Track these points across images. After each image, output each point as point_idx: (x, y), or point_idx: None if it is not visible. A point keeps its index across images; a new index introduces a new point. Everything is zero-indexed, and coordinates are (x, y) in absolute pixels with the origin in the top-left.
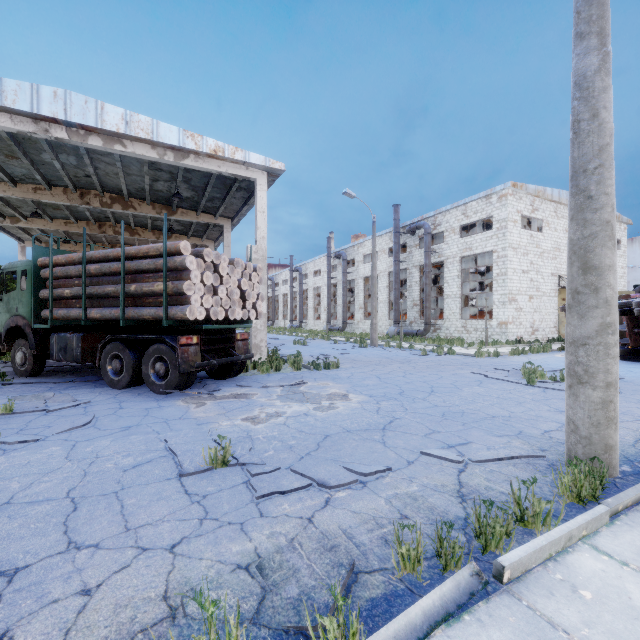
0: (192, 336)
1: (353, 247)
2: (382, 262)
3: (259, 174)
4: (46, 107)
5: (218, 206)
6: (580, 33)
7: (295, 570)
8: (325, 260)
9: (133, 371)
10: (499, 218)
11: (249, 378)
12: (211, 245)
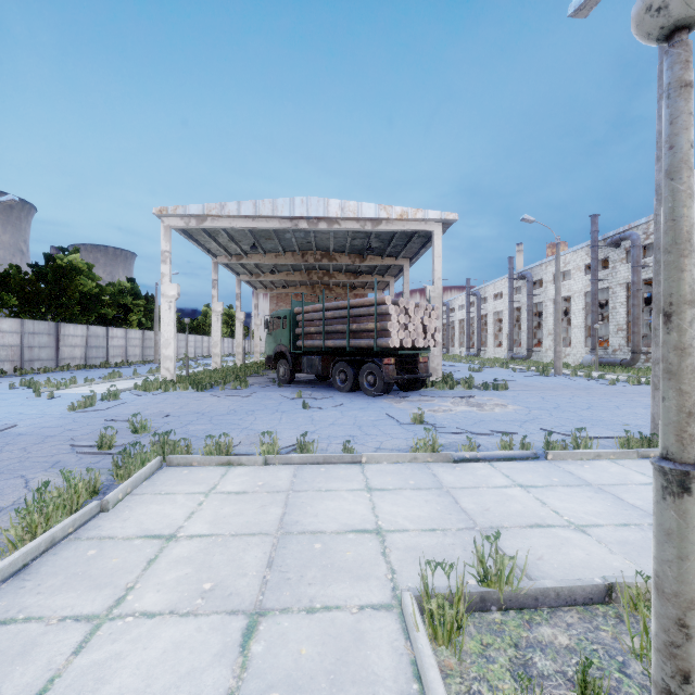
0: (391, 358)
1: (540, 266)
2: (576, 281)
3: (436, 226)
4: (297, 211)
5: (399, 250)
6: (657, 156)
7: (455, 446)
8: (507, 282)
9: (353, 381)
10: None
11: (428, 392)
12: (391, 281)
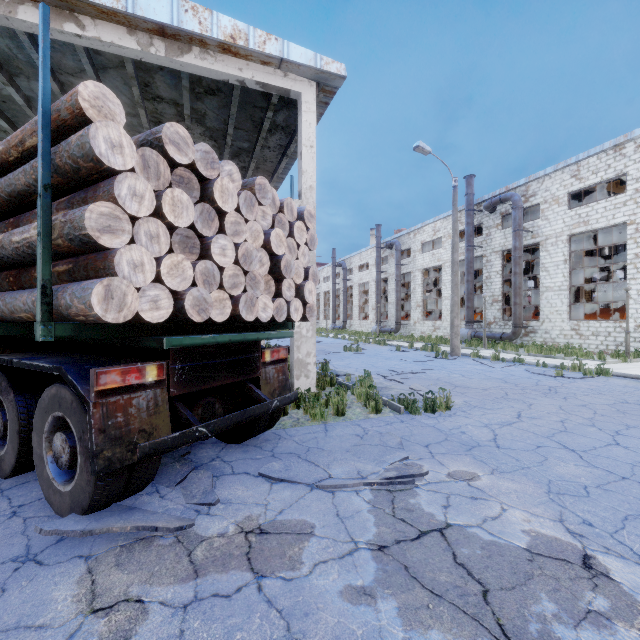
0: (142, 365)
1: (408, 234)
2: (447, 250)
3: (304, 85)
4: None
5: (247, 166)
6: None
7: None
8: (373, 252)
9: (21, 442)
10: (639, 175)
11: (288, 438)
12: None
